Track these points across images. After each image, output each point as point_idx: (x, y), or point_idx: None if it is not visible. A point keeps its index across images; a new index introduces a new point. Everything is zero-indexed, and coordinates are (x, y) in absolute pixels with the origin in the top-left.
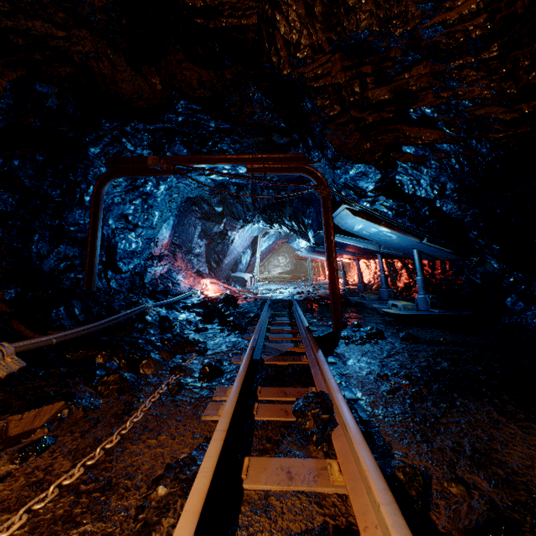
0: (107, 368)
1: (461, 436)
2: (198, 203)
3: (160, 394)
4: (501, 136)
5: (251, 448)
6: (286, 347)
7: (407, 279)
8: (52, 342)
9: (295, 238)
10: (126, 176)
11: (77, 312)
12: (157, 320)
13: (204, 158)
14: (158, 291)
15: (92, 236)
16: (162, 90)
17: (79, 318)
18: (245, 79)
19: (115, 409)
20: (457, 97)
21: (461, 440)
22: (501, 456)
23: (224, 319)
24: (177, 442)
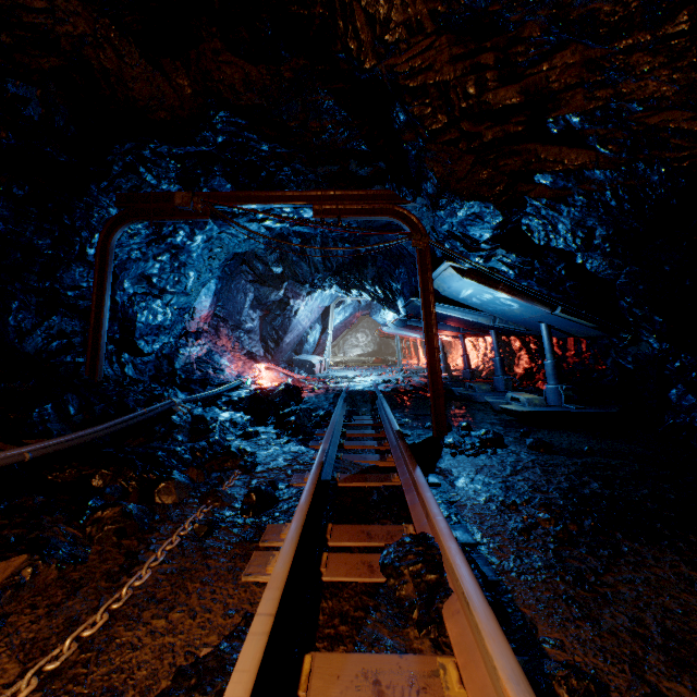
0: (107, 495)
1: (640, 608)
2: (250, 261)
3: (181, 536)
4: (683, 155)
5: (316, 634)
6: (368, 460)
7: (528, 363)
8: (24, 458)
9: (379, 308)
10: (144, 220)
11: (72, 411)
12: (188, 421)
13: (255, 196)
14: (194, 379)
15: (97, 304)
16: (193, 95)
17: (74, 420)
18: (311, 79)
19: (110, 563)
20: (621, 97)
21: (643, 614)
22: None
23: (282, 419)
24: (199, 624)
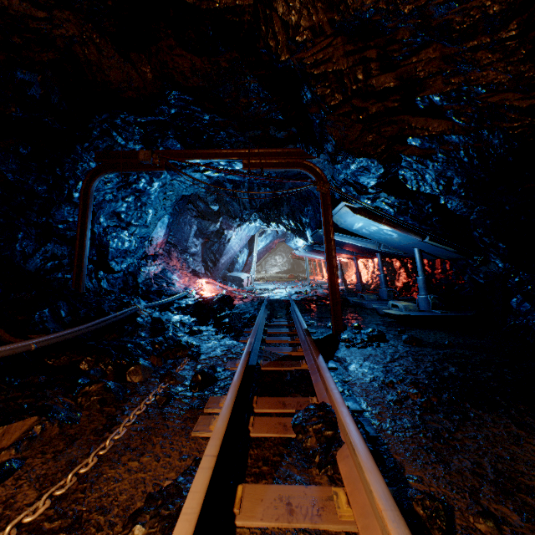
0: (91, 375)
1: (480, 455)
2: (194, 201)
3: (147, 405)
4: (516, 125)
5: (246, 472)
6: (283, 350)
7: (406, 278)
8: (31, 348)
9: (292, 237)
10: (116, 171)
11: (63, 314)
12: (148, 322)
13: (198, 153)
14: (152, 291)
15: (81, 234)
16: (153, 79)
17: (65, 321)
18: (241, 67)
19: (96, 423)
20: (469, 83)
21: (481, 460)
22: (528, 481)
23: (219, 320)
24: (162, 465)
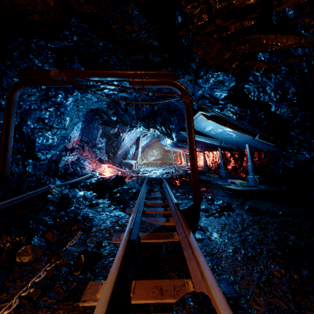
0: None
1: None
2: (100, 114)
3: (21, 297)
4: None
5: None
6: (159, 221)
7: (234, 164)
8: None
9: (163, 138)
10: (33, 85)
11: None
12: (58, 197)
13: (96, 73)
14: (68, 173)
15: (6, 132)
16: (55, 5)
17: None
18: None
19: None
20: None
21: None
22: None
23: (112, 195)
24: None
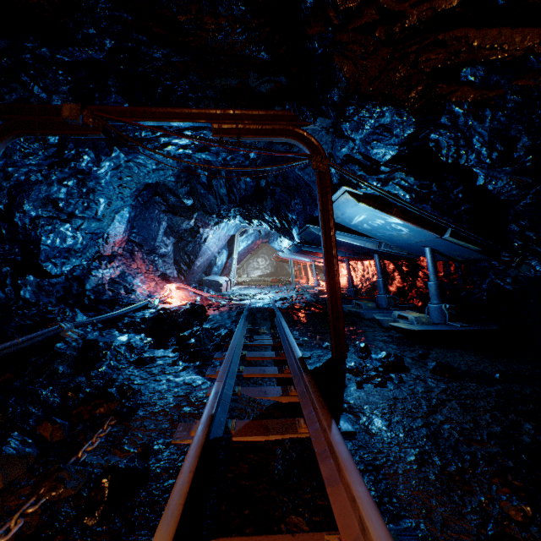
0: None
1: None
2: (163, 193)
3: None
4: None
5: None
6: (269, 395)
7: (400, 283)
8: None
9: (276, 237)
10: (30, 133)
11: None
12: (77, 347)
13: (150, 112)
14: (103, 300)
15: None
16: None
17: None
18: None
19: None
20: None
21: None
22: None
23: (182, 341)
24: None
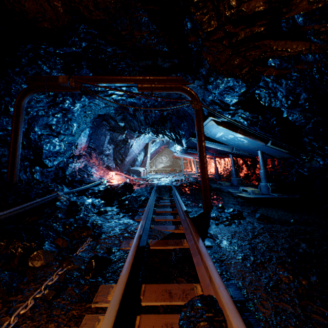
0: None
1: None
2: (108, 119)
3: (36, 299)
4: None
5: None
6: (168, 229)
7: (246, 171)
8: None
9: (173, 144)
10: (42, 91)
11: None
12: (66, 205)
13: (105, 79)
14: (75, 180)
15: (14, 138)
16: (64, 12)
17: None
18: (134, 1)
19: None
20: None
21: None
22: None
23: (121, 202)
24: None
